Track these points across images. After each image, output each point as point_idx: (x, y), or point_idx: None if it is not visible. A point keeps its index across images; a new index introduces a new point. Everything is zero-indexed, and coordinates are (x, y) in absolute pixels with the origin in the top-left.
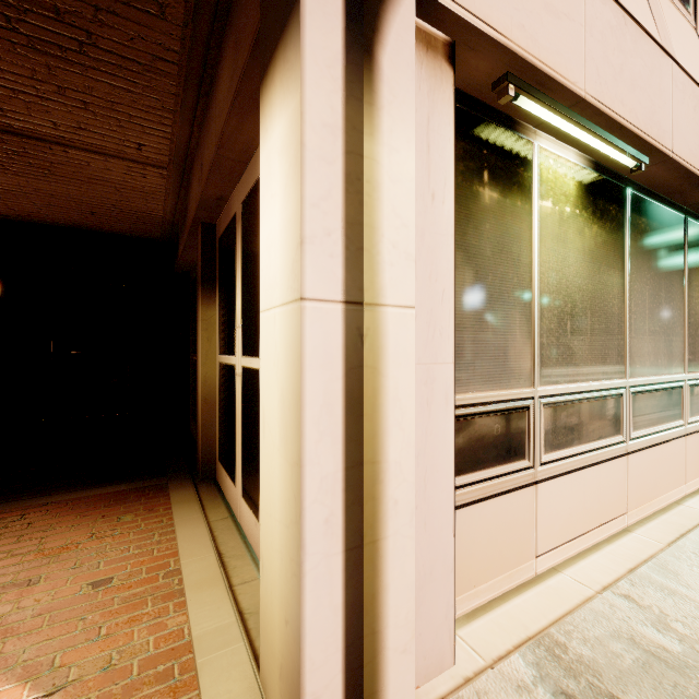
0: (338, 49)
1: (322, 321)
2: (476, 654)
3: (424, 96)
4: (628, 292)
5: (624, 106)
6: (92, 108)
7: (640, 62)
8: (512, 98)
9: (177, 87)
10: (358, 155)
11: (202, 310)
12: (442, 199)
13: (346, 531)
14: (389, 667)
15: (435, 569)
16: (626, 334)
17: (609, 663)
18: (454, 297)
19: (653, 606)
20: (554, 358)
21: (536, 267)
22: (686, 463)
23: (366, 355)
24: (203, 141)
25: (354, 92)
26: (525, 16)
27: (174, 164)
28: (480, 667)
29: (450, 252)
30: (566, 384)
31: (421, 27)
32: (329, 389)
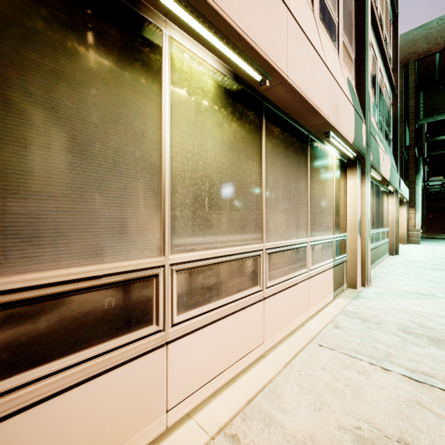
0: None
1: None
2: None
3: None
4: (265, 179)
5: (240, 18)
6: None
7: None
8: None
9: None
10: None
11: None
12: None
13: None
14: None
15: None
16: (263, 210)
17: None
18: None
19: (251, 444)
20: (189, 229)
21: (167, 145)
22: (309, 297)
23: None
24: None
25: None
26: None
27: None
28: None
29: None
30: (203, 251)
31: None
32: None
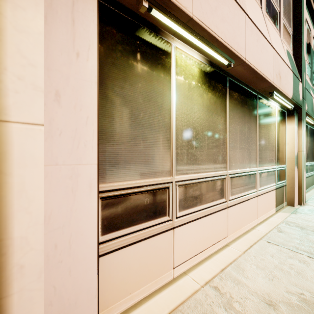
0: None
1: None
2: None
3: None
4: (228, 128)
5: (217, 29)
6: None
7: (227, 9)
8: (148, 10)
9: None
10: None
11: None
12: (87, 58)
13: None
14: None
15: (79, 299)
16: (227, 149)
17: None
18: (98, 122)
19: (227, 293)
20: (185, 161)
21: (174, 111)
22: (257, 209)
23: None
24: None
25: None
26: None
27: None
28: None
29: (94, 93)
30: (192, 174)
31: None
32: None
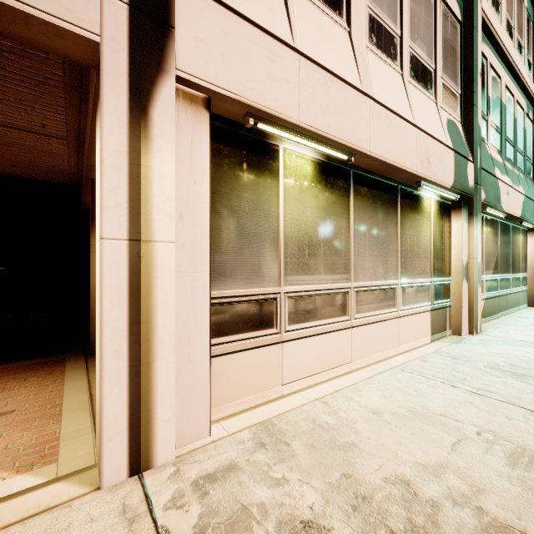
0: (124, 111)
1: (114, 249)
2: (225, 431)
3: (189, 128)
4: (353, 231)
5: (330, 127)
6: (5, 102)
7: (343, 102)
8: (254, 125)
9: (65, 94)
10: (138, 164)
11: (92, 239)
12: (202, 183)
13: (130, 356)
14: (158, 428)
15: (196, 383)
16: (351, 256)
17: (294, 430)
18: (210, 236)
19: (336, 406)
20: (295, 270)
21: (282, 217)
22: (399, 334)
23: (143, 267)
24: (87, 127)
25: (135, 132)
26: (254, 83)
27: (71, 137)
28: (223, 436)
29: (207, 212)
30: (304, 286)
31: (186, 91)
32: (119, 284)
